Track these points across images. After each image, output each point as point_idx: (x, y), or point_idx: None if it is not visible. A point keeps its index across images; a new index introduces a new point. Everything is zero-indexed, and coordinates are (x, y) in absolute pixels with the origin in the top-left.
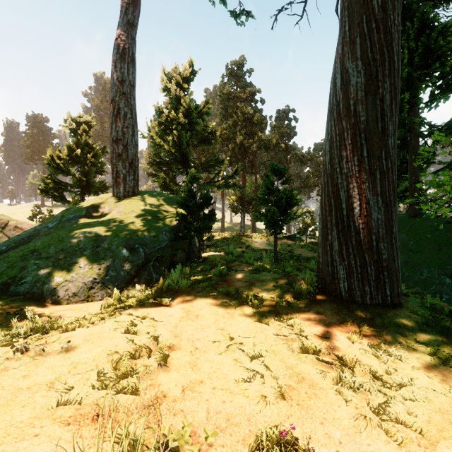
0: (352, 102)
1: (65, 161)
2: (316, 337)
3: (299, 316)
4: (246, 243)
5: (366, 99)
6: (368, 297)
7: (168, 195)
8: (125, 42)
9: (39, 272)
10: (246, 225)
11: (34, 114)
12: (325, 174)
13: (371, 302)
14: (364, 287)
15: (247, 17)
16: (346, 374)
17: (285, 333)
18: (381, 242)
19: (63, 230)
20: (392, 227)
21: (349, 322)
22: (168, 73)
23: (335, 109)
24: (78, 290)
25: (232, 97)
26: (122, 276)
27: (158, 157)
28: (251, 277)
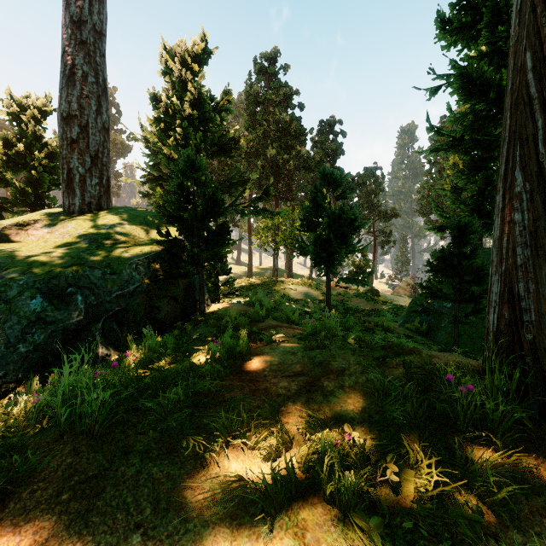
0: None
1: None
2: None
3: None
4: (281, 291)
5: None
6: None
7: None
8: None
9: None
10: (279, 270)
11: None
12: None
13: None
14: None
15: None
16: None
17: None
18: None
19: None
20: None
21: None
22: (170, 49)
23: None
24: None
25: (262, 100)
26: (20, 354)
27: (156, 169)
28: (309, 362)
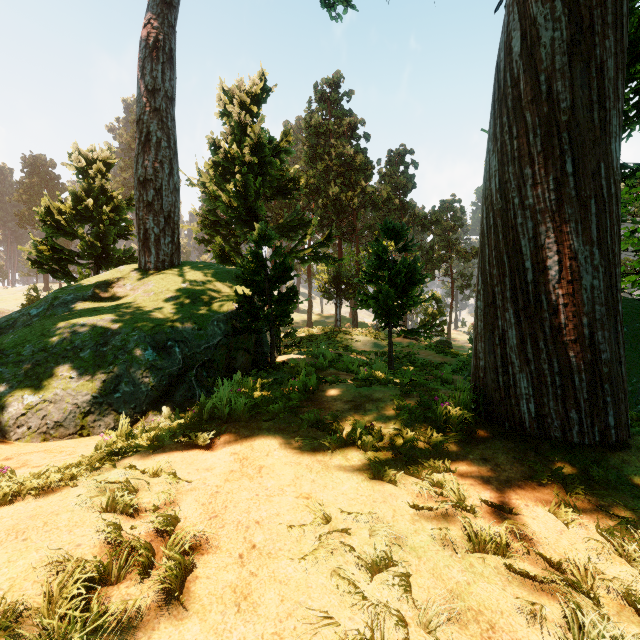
0: (543, 75)
1: (69, 217)
2: (492, 513)
3: (449, 467)
4: (344, 342)
5: (572, 69)
6: (575, 430)
7: (225, 267)
8: (158, 31)
9: None
10: (343, 318)
11: (33, 156)
12: (491, 212)
13: (582, 439)
14: (568, 412)
15: (346, 8)
16: (591, 618)
17: (430, 504)
18: (599, 330)
19: (52, 319)
20: (616, 303)
21: (546, 478)
22: (228, 90)
23: (510, 94)
24: (65, 417)
25: (323, 130)
26: (143, 393)
27: (213, 214)
28: (358, 394)
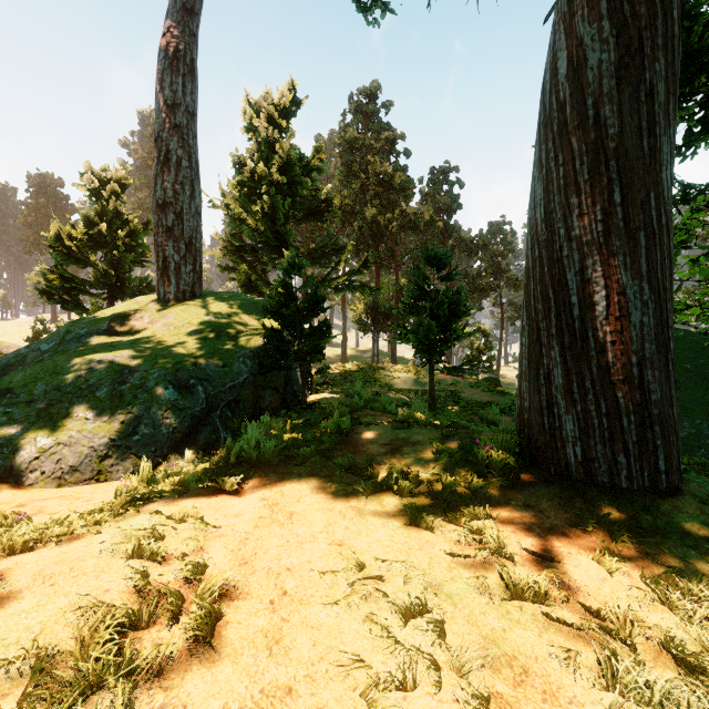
0: (590, 99)
1: (81, 243)
2: (533, 560)
3: (490, 513)
4: (382, 380)
5: (620, 93)
6: (623, 475)
7: (252, 298)
8: (179, 40)
9: (9, 429)
10: (381, 352)
11: (39, 174)
12: (536, 243)
13: (630, 485)
14: (616, 456)
15: (383, 12)
16: (624, 662)
17: (469, 551)
18: (649, 369)
19: (65, 355)
20: (667, 340)
21: (592, 525)
22: (254, 102)
23: (556, 118)
24: (81, 461)
25: (359, 146)
26: (164, 435)
27: (238, 239)
28: (395, 437)
